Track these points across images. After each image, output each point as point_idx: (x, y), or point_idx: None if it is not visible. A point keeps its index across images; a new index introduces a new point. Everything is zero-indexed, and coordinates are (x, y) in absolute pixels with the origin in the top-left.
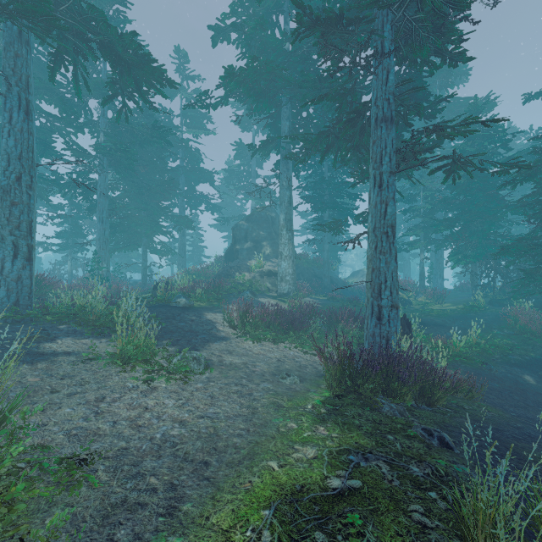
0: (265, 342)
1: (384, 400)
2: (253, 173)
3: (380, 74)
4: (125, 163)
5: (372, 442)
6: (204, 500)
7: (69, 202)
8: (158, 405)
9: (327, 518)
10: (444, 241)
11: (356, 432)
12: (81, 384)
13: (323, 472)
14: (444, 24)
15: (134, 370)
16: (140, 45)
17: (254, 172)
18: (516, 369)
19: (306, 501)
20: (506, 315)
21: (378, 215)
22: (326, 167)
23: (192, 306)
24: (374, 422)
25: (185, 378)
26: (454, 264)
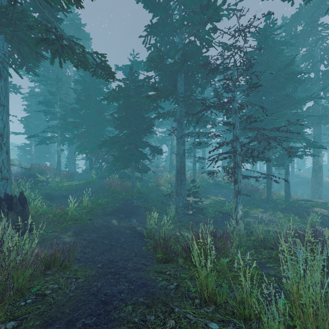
0: None
1: None
2: None
3: None
4: None
5: None
6: None
7: None
8: None
9: None
10: (73, 138)
11: None
12: None
13: None
14: None
15: None
16: None
17: None
18: (109, 217)
19: None
20: (107, 184)
21: None
22: None
23: None
24: None
25: None
26: (78, 153)
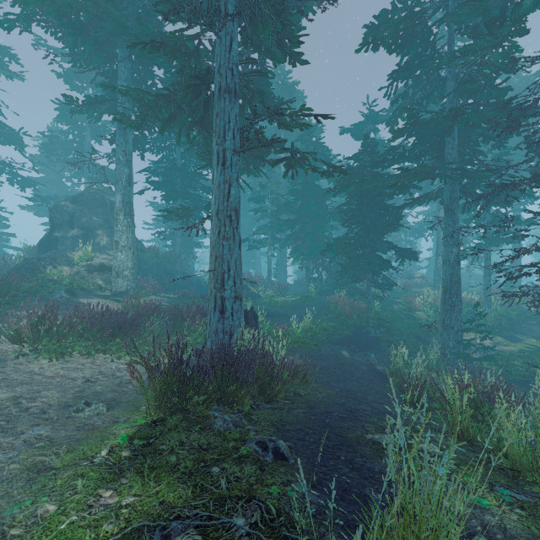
0: (74, 357)
1: (217, 411)
2: (87, 146)
3: (224, 38)
4: None
5: (187, 491)
6: None
7: None
8: None
9: None
10: (286, 240)
11: (168, 479)
12: None
13: None
14: (284, 10)
15: None
16: None
17: (89, 145)
18: (337, 347)
19: None
20: (330, 302)
21: (222, 196)
22: (178, 153)
23: None
24: (200, 449)
25: None
26: (294, 260)
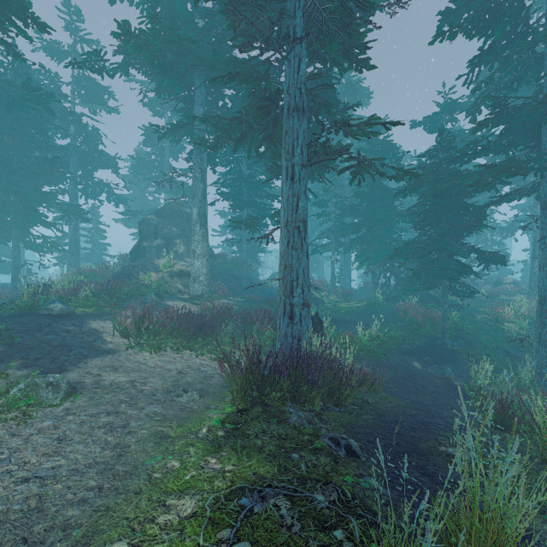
0: (167, 352)
1: (292, 408)
2: (167, 164)
3: (292, 60)
4: None
5: (274, 468)
6: None
7: None
8: None
9: None
10: (351, 244)
11: (257, 457)
12: None
13: (198, 541)
14: (351, 22)
15: None
16: None
17: (168, 163)
18: (407, 357)
19: None
20: (399, 310)
21: (291, 209)
22: (245, 164)
23: (73, 313)
24: (280, 438)
25: (25, 415)
26: (359, 265)
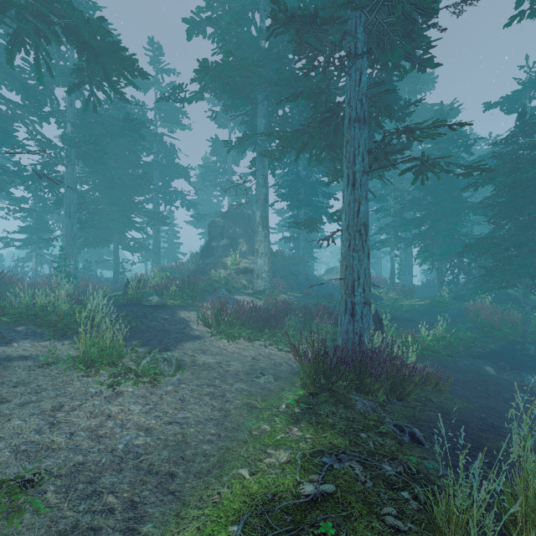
0: (240, 340)
1: (357, 396)
2: (230, 170)
3: (353, 74)
4: (95, 156)
5: (345, 441)
6: (167, 519)
7: (34, 196)
8: (123, 411)
9: (299, 529)
10: (412, 240)
11: (330, 431)
12: (37, 392)
13: (295, 477)
14: (413, 29)
15: (98, 374)
16: (109, 32)
17: (230, 169)
18: (478, 361)
19: (277, 511)
20: (469, 309)
21: (352, 213)
22: (302, 166)
23: (165, 304)
24: (348, 419)
25: (155, 380)
26: (422, 262)
